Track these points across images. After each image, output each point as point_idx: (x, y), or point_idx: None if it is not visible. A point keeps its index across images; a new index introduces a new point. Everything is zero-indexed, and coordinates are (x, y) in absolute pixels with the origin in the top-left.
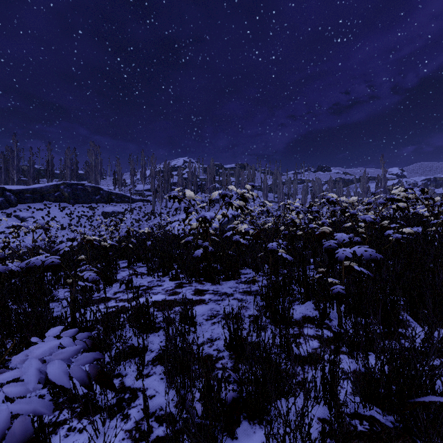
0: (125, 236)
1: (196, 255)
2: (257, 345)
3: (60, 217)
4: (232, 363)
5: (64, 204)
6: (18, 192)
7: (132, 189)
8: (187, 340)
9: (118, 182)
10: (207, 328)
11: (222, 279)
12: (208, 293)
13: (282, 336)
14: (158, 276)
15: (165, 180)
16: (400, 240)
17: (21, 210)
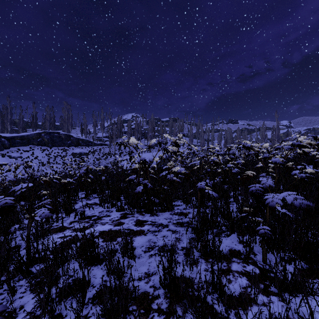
0: (84, 173)
1: (137, 190)
2: (190, 281)
3: (41, 157)
4: (167, 303)
5: (44, 147)
6: (10, 138)
7: (94, 136)
8: (124, 286)
9: (84, 131)
10: (145, 261)
11: (159, 211)
12: (147, 224)
13: (214, 277)
14: (108, 207)
15: (118, 129)
16: (304, 179)
17: (12, 152)
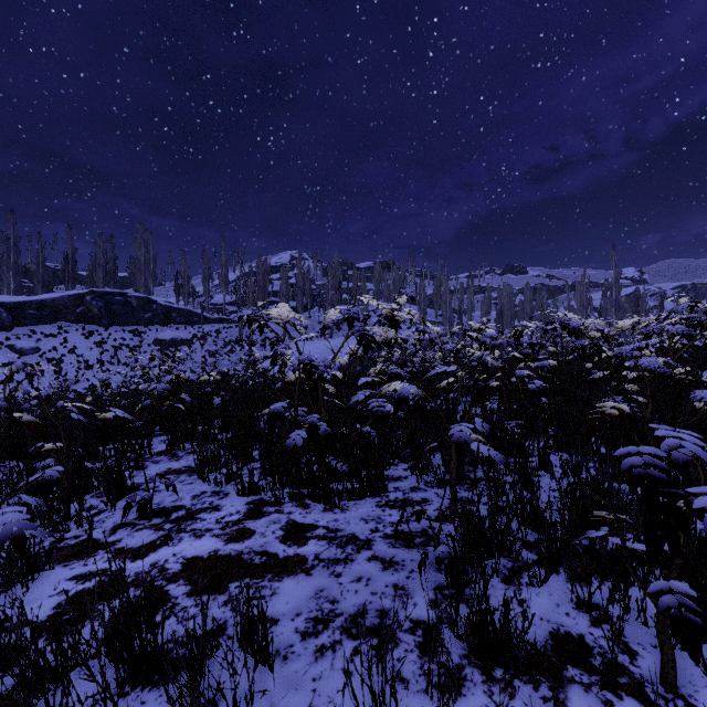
0: (169, 390)
1: (292, 442)
2: None
3: (84, 348)
4: None
5: (92, 327)
6: (14, 306)
7: (206, 302)
8: None
9: (183, 290)
10: (302, 672)
11: (348, 495)
12: (315, 537)
13: None
14: (217, 482)
15: (260, 287)
16: None
17: (18, 337)
